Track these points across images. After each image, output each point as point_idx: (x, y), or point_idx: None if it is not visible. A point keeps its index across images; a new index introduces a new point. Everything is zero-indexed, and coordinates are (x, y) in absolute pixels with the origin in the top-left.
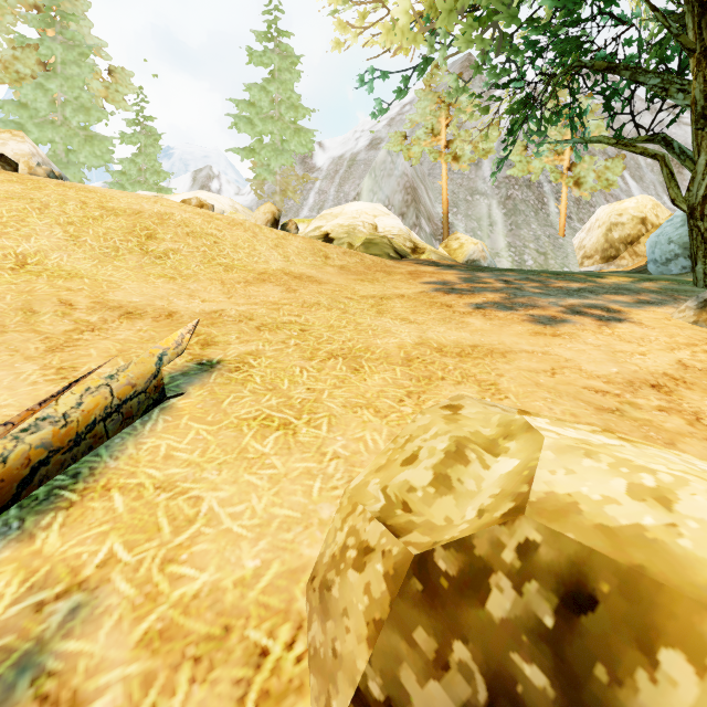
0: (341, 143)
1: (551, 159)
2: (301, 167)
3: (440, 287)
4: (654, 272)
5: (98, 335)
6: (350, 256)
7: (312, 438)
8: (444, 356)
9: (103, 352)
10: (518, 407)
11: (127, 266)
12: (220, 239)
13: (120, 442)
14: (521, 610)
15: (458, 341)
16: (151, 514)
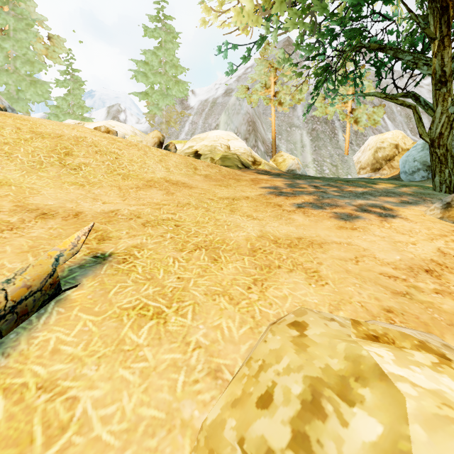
0: (206, 91)
1: (340, 106)
2: (180, 106)
3: (272, 191)
4: (405, 179)
5: (16, 233)
6: (212, 168)
7: (179, 326)
8: (279, 247)
9: (16, 249)
10: (336, 292)
11: (48, 176)
12: (120, 155)
13: (15, 337)
14: None
15: (288, 234)
16: (28, 421)
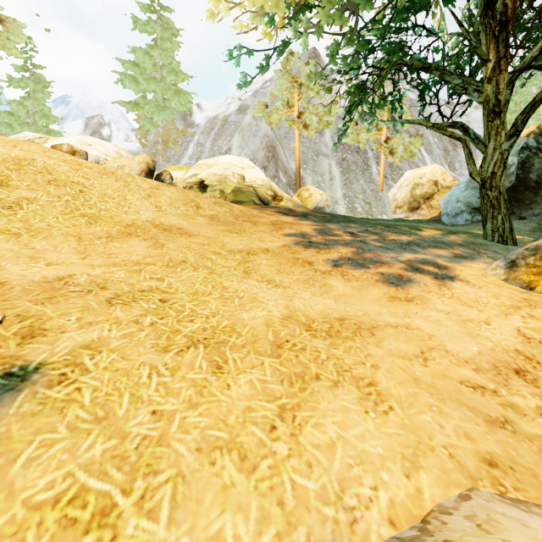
0: (216, 106)
1: (374, 133)
2: (182, 122)
3: (300, 240)
4: (447, 222)
5: None
6: (220, 206)
7: None
8: (314, 336)
9: None
10: (407, 426)
11: None
12: (87, 187)
13: None
14: None
15: (325, 313)
16: None
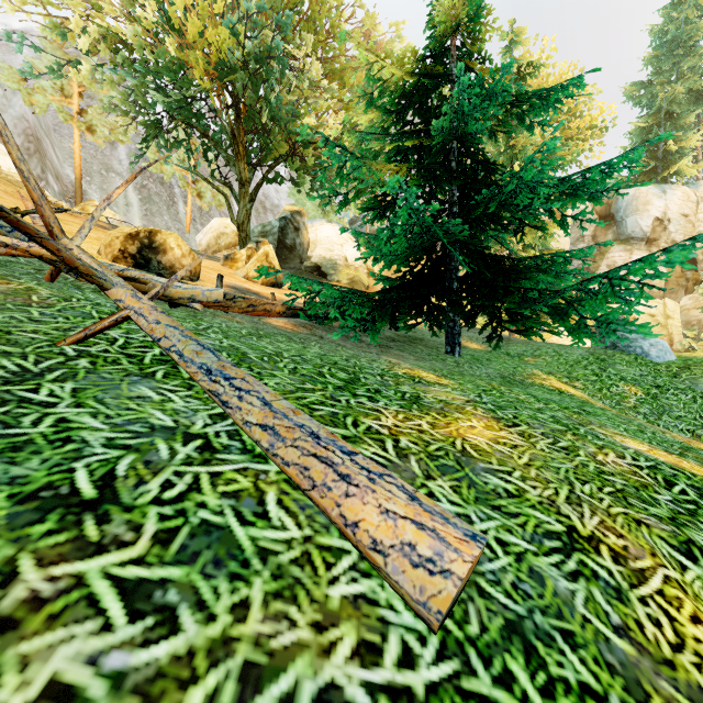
0: None
1: (180, 169)
2: None
3: (98, 226)
4: None
5: None
6: (6, 185)
7: None
8: None
9: None
10: None
11: None
12: None
13: None
14: (145, 235)
15: None
16: None
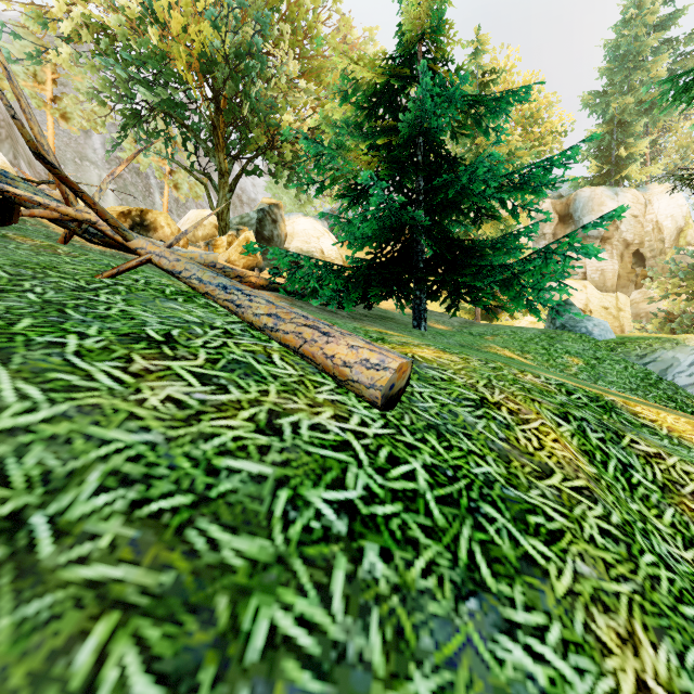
0: None
1: (157, 160)
2: None
3: None
4: None
5: None
6: None
7: None
8: None
9: None
10: None
11: None
12: None
13: None
14: (136, 214)
15: None
16: None
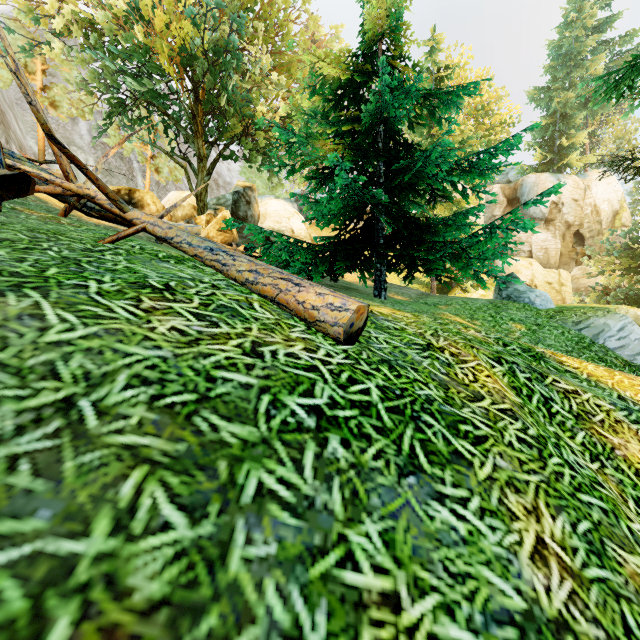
0: None
1: (139, 145)
2: None
3: None
4: None
5: None
6: None
7: None
8: None
9: None
10: None
11: None
12: None
13: None
14: (125, 192)
15: None
16: None
